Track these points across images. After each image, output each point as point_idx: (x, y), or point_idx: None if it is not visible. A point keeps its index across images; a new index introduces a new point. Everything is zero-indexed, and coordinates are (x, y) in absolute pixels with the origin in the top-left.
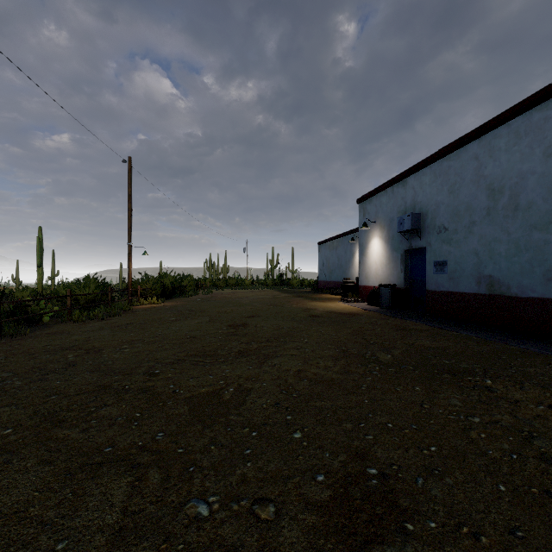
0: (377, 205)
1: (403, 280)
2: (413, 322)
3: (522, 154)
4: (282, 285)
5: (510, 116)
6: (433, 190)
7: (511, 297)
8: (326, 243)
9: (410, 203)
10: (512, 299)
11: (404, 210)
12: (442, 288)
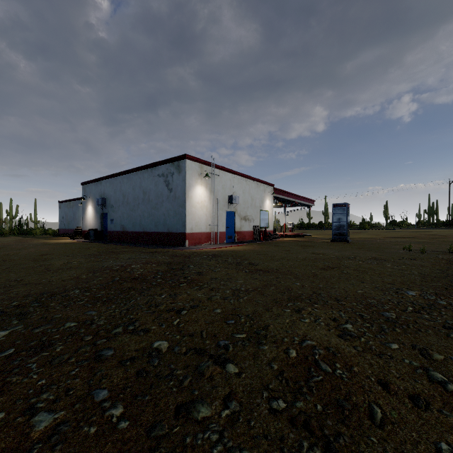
0: (91, 189)
1: (100, 227)
2: (96, 243)
3: (129, 186)
4: (23, 234)
5: (126, 173)
6: (110, 189)
7: (127, 232)
8: (65, 203)
9: (103, 193)
10: (127, 232)
11: (101, 195)
12: (112, 230)
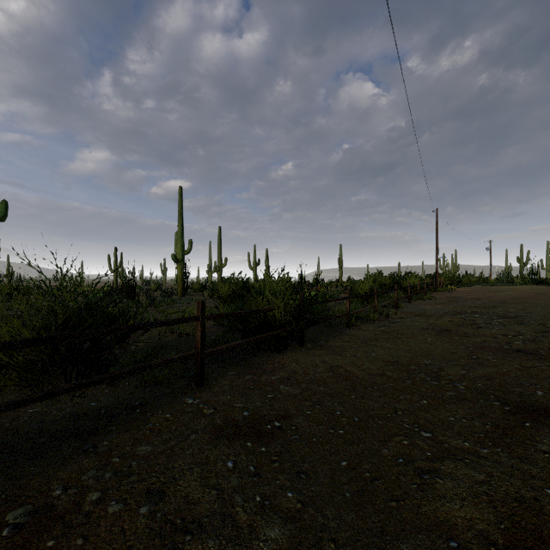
0: None
1: None
2: None
3: None
4: (534, 283)
5: None
6: None
7: None
8: None
9: None
10: None
11: None
12: None
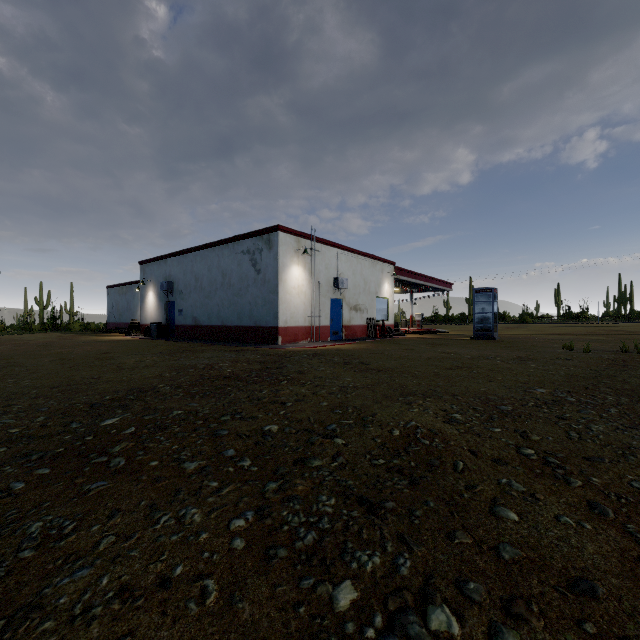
0: (152, 270)
1: (165, 320)
2: (161, 340)
3: (203, 266)
4: (57, 329)
5: (200, 249)
6: (178, 270)
7: (201, 326)
8: (116, 288)
9: (169, 275)
10: (201, 327)
11: (166, 277)
12: (181, 323)
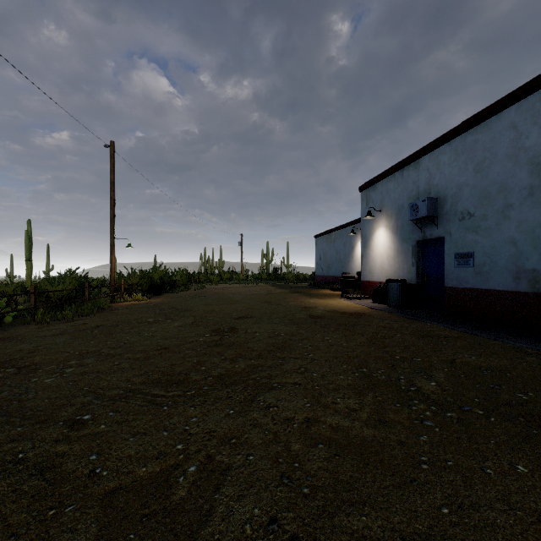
0: (383, 192)
1: (414, 275)
2: (435, 325)
3: None
4: (277, 279)
5: None
6: (454, 170)
7: None
8: (323, 236)
9: (424, 188)
10: None
11: (417, 195)
12: (466, 284)
